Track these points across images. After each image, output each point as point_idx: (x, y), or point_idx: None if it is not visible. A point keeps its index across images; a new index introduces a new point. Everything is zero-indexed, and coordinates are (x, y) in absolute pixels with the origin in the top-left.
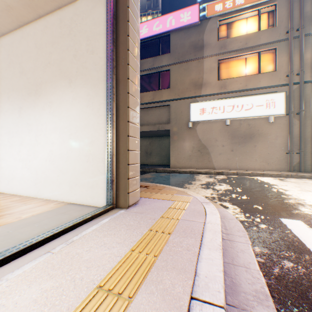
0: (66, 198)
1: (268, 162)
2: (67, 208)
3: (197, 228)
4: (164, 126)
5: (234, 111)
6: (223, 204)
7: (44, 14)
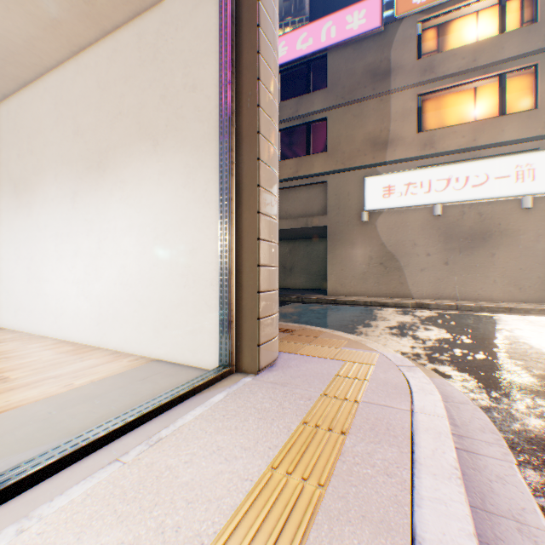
0: (149, 351)
1: (520, 286)
2: (150, 369)
3: (398, 424)
4: (315, 221)
5: (451, 189)
6: (438, 368)
7: (112, 28)
